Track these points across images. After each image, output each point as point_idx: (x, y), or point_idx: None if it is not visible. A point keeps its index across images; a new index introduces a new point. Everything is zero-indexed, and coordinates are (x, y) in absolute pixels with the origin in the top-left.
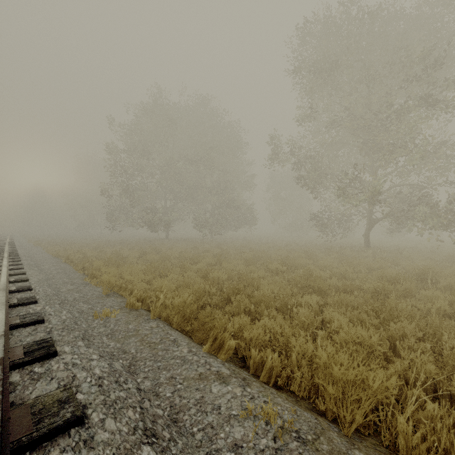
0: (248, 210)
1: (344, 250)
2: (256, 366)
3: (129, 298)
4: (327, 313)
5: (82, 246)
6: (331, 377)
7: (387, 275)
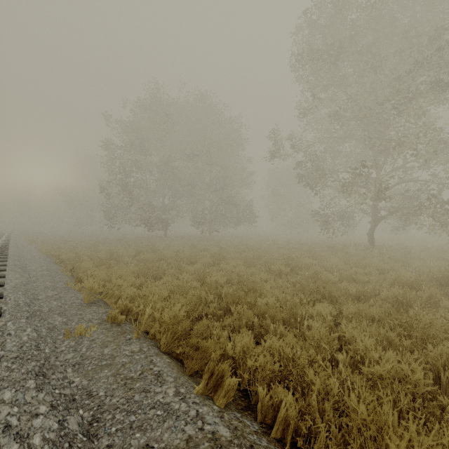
0: (247, 207)
1: (348, 249)
2: (264, 410)
3: (114, 306)
4: (346, 330)
5: (77, 244)
6: (375, 444)
7: (403, 279)
